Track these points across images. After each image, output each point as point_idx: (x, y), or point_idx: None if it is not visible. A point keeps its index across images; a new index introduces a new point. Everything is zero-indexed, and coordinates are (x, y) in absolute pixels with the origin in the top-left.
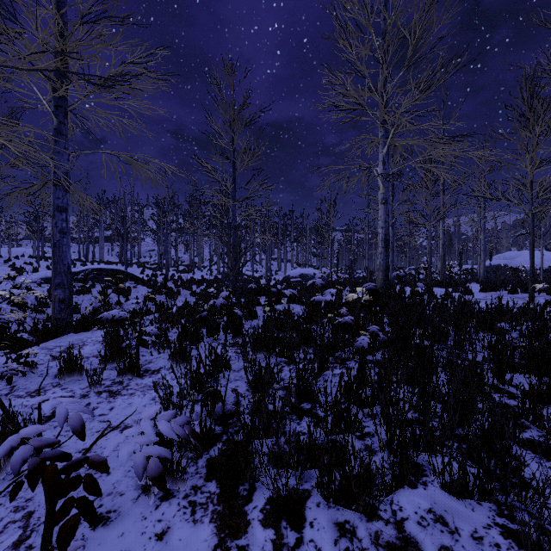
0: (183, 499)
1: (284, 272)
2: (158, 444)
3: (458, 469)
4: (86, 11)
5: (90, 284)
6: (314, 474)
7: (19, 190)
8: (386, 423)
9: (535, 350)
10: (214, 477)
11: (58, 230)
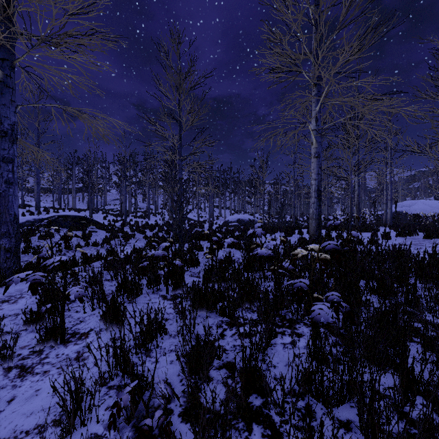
0: None
1: (224, 217)
2: None
3: None
4: None
5: (55, 229)
6: None
7: None
8: None
9: None
10: None
11: (3, 180)
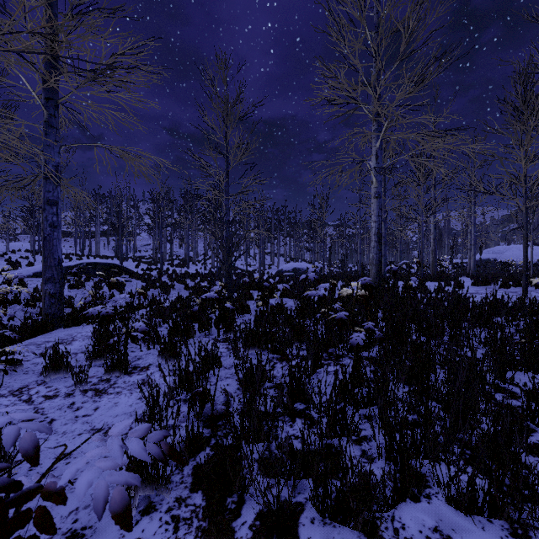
0: (166, 513)
1: (277, 266)
2: None
3: (467, 483)
4: (76, 2)
5: (85, 278)
6: (308, 484)
7: (9, 184)
8: (385, 427)
9: (537, 347)
10: (200, 487)
11: (48, 223)
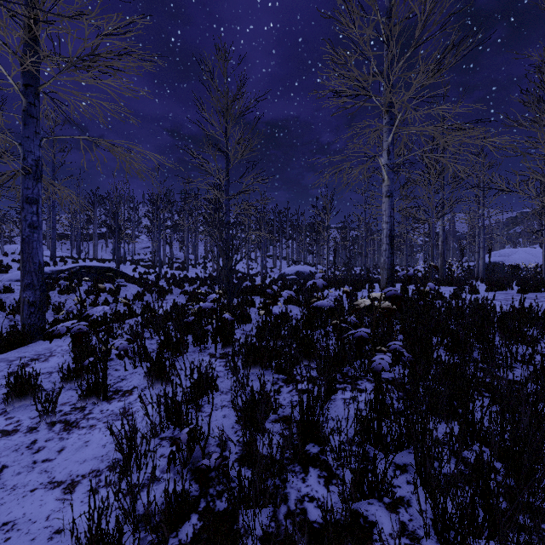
0: None
1: (279, 269)
2: (95, 540)
3: None
4: None
5: (77, 283)
6: None
7: None
8: (434, 495)
9: None
10: None
11: (27, 224)
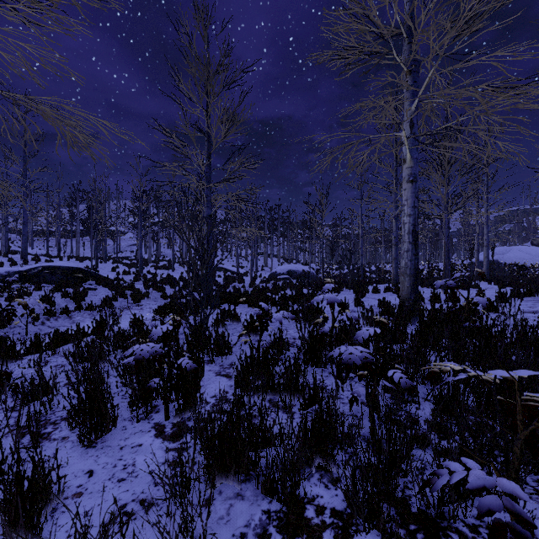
0: None
1: (271, 268)
2: None
3: None
4: None
5: (34, 286)
6: None
7: None
8: None
9: None
10: None
11: None
